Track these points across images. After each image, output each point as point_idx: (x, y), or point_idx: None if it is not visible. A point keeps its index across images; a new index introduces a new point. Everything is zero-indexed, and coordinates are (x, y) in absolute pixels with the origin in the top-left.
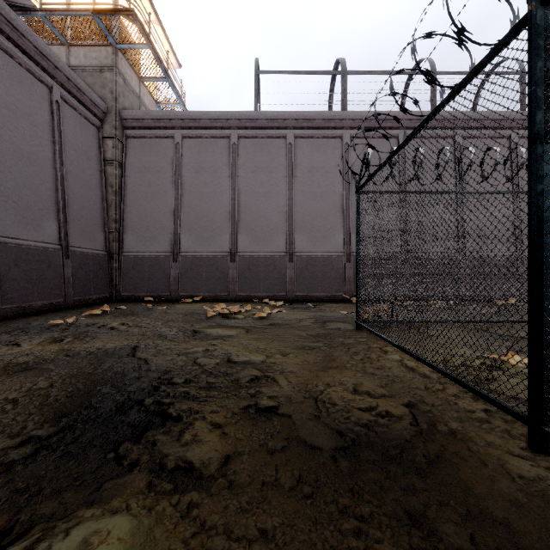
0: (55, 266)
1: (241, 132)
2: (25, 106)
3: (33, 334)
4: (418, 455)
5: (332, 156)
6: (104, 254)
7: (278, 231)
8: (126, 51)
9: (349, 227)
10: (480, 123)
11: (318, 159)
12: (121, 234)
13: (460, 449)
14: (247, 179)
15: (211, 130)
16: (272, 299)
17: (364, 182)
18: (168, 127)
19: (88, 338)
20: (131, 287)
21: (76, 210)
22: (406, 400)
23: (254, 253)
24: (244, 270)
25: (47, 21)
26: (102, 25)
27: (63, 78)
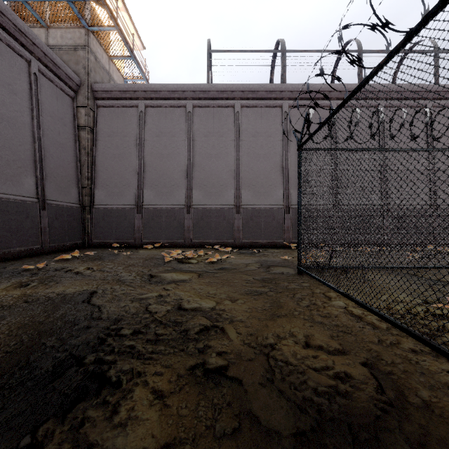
0: (32, 217)
1: (195, 102)
2: (5, 77)
3: (3, 279)
4: (399, 446)
5: (273, 123)
6: (77, 207)
7: (227, 187)
8: (97, 33)
9: (288, 183)
10: (448, 59)
11: (261, 125)
12: (93, 189)
13: (445, 433)
14: (200, 142)
15: (170, 100)
16: (222, 245)
17: (306, 139)
18: (133, 98)
19: (52, 282)
20: (101, 235)
21: (52, 168)
22: (363, 357)
23: (207, 206)
24: (198, 220)
25: (28, 5)
26: (75, 9)
27: (40, 53)
